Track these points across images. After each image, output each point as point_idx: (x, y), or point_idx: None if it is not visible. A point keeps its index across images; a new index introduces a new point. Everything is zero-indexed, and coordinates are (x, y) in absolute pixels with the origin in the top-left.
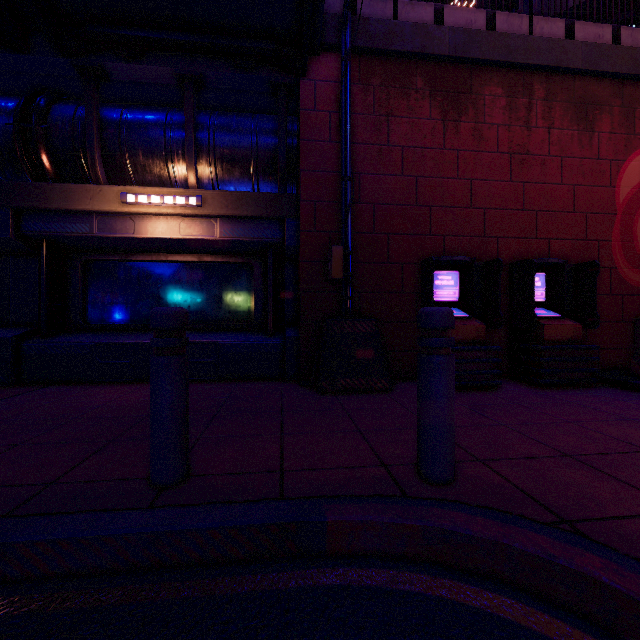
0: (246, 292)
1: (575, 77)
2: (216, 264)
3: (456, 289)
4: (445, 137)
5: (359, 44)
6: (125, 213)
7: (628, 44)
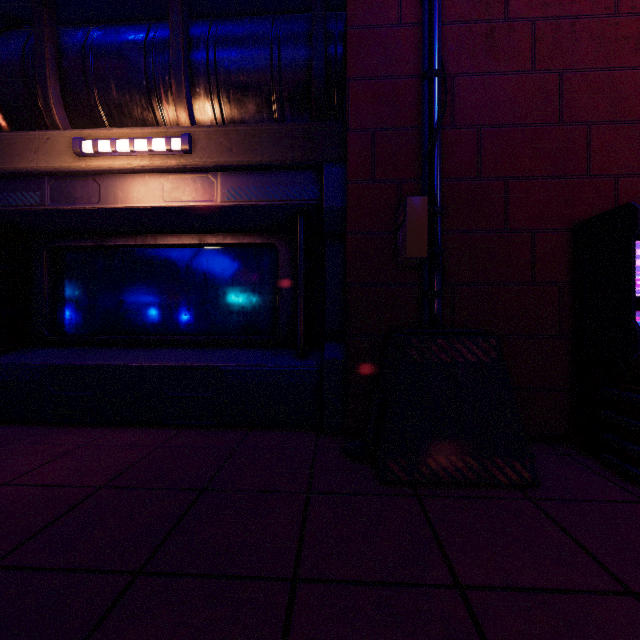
0: (268, 288)
1: None
2: (226, 248)
3: None
4: None
5: None
6: (85, 172)
7: None
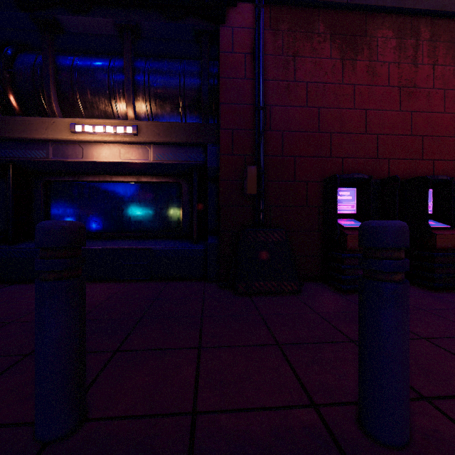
0: (176, 206)
1: None
2: (152, 184)
3: (354, 203)
4: (343, 74)
5: None
6: (75, 141)
7: None
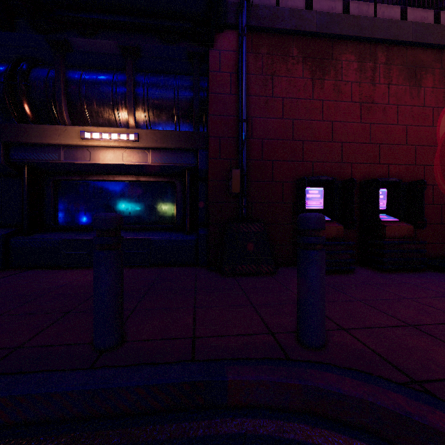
0: (170, 202)
1: (407, 47)
2: (149, 182)
3: (321, 200)
4: (313, 91)
5: (251, 24)
6: (83, 146)
7: None
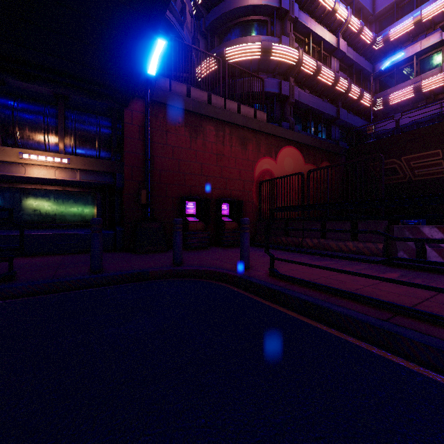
0: (91, 207)
1: (240, 127)
2: (73, 192)
3: (195, 209)
4: (191, 144)
5: (153, 99)
6: (19, 163)
7: (259, 117)
